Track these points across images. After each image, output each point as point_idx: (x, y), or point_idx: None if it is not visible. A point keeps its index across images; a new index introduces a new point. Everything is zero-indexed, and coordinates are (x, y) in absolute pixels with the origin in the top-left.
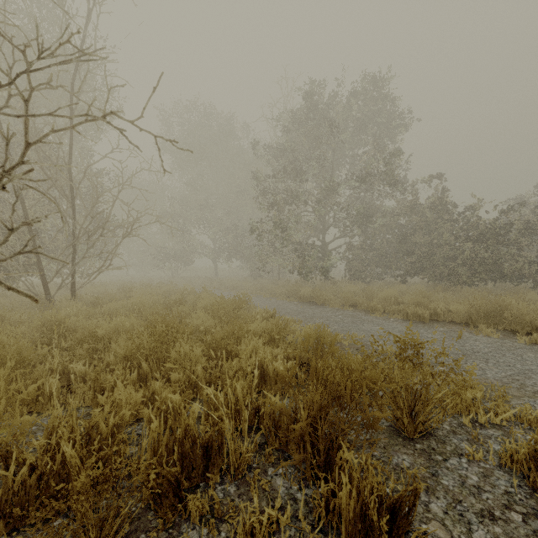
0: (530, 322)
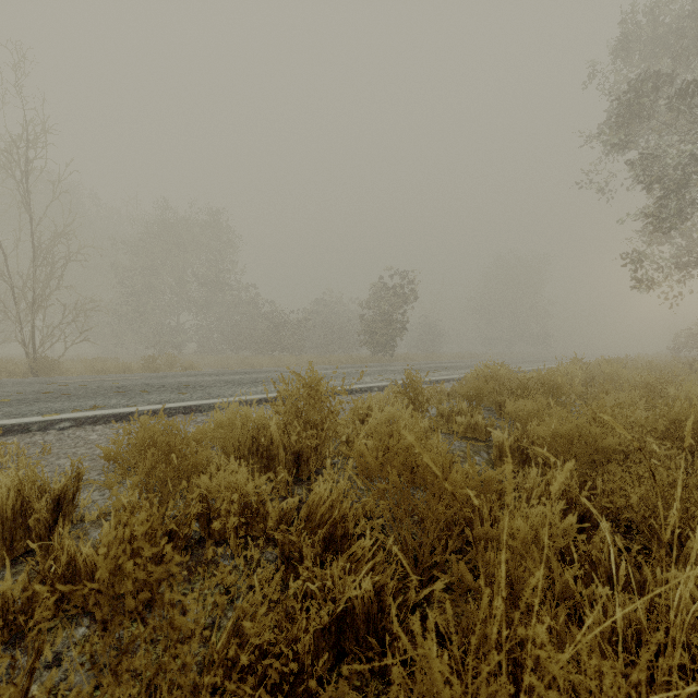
0: (250, 363)
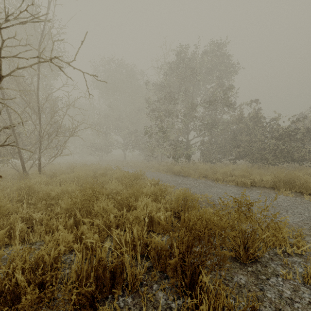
0: None
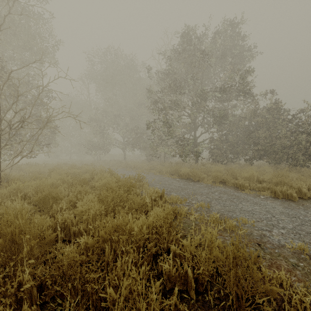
0: None
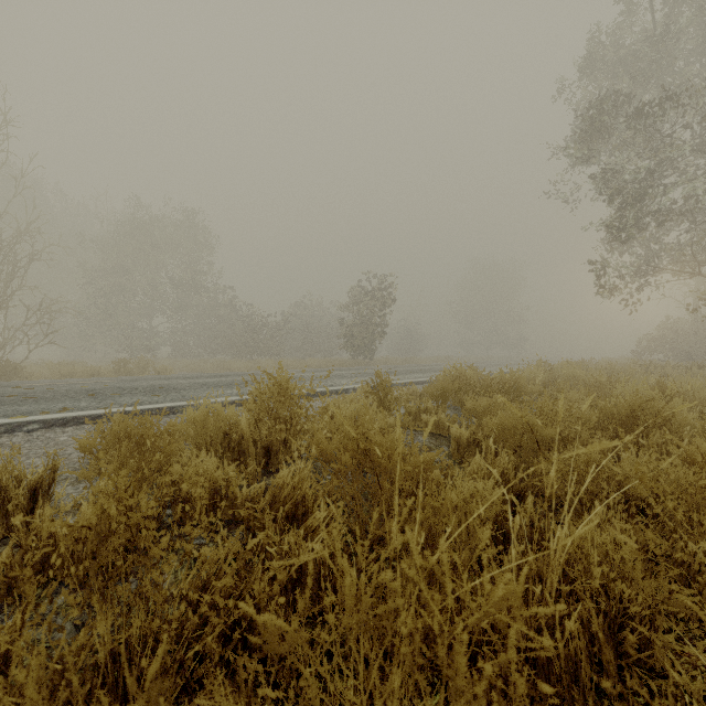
0: (227, 367)
